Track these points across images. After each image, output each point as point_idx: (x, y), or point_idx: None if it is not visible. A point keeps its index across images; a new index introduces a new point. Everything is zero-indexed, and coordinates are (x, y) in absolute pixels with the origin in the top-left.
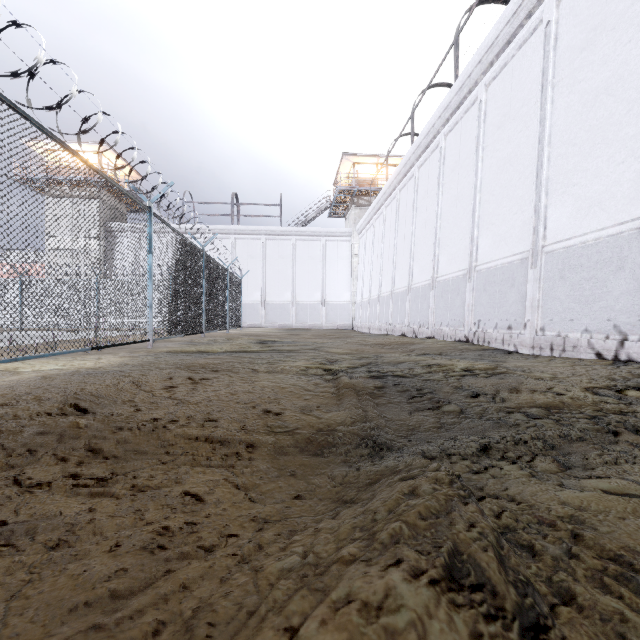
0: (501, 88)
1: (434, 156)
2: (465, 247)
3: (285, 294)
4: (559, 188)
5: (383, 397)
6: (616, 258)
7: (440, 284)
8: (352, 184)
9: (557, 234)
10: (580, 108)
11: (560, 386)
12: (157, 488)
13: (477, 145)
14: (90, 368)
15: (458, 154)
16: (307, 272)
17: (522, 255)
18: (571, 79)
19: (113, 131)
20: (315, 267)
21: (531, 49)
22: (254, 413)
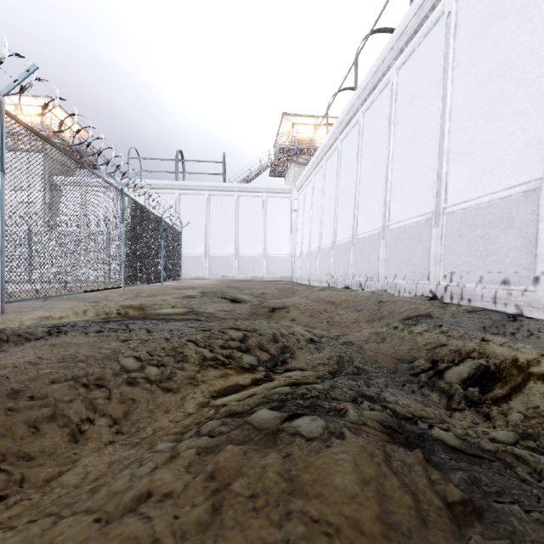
0: None
1: (383, 96)
2: (428, 187)
3: (228, 247)
4: None
5: None
6: None
7: (393, 232)
8: (292, 143)
9: None
10: None
11: None
12: None
13: (444, 66)
14: None
15: (415, 85)
16: (249, 226)
17: (526, 186)
18: None
19: None
20: (257, 222)
21: None
22: None
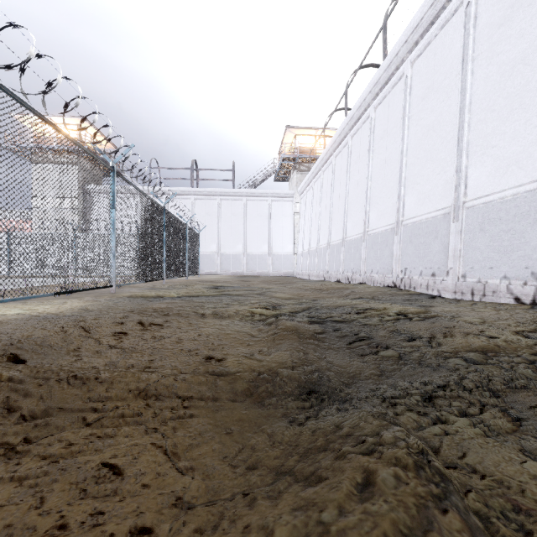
0: (425, 64)
1: (365, 126)
2: (393, 204)
3: (237, 246)
4: (479, 150)
5: (323, 341)
6: (533, 211)
7: (371, 237)
8: (294, 152)
9: (477, 191)
10: (498, 78)
11: (491, 330)
12: (73, 455)
13: (403, 115)
14: (51, 312)
15: (386, 124)
16: (256, 227)
17: (445, 210)
18: (490, 52)
19: (76, 96)
20: (263, 223)
21: (452, 28)
22: (196, 359)
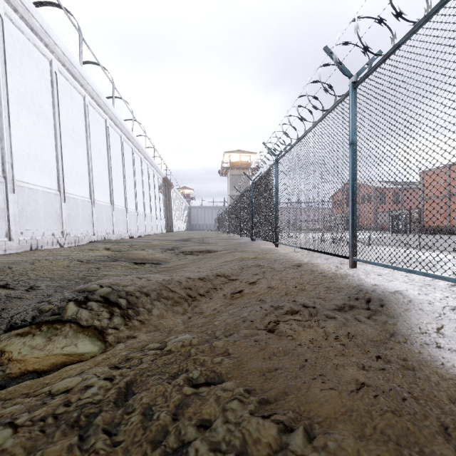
0: None
1: None
2: None
3: None
4: None
5: None
6: None
7: None
8: None
9: None
10: None
11: None
12: None
13: None
14: None
15: None
16: None
17: None
18: None
19: None
20: None
21: None
22: None
